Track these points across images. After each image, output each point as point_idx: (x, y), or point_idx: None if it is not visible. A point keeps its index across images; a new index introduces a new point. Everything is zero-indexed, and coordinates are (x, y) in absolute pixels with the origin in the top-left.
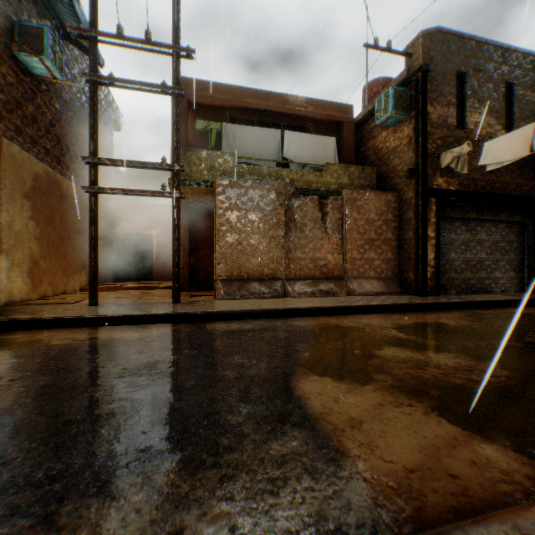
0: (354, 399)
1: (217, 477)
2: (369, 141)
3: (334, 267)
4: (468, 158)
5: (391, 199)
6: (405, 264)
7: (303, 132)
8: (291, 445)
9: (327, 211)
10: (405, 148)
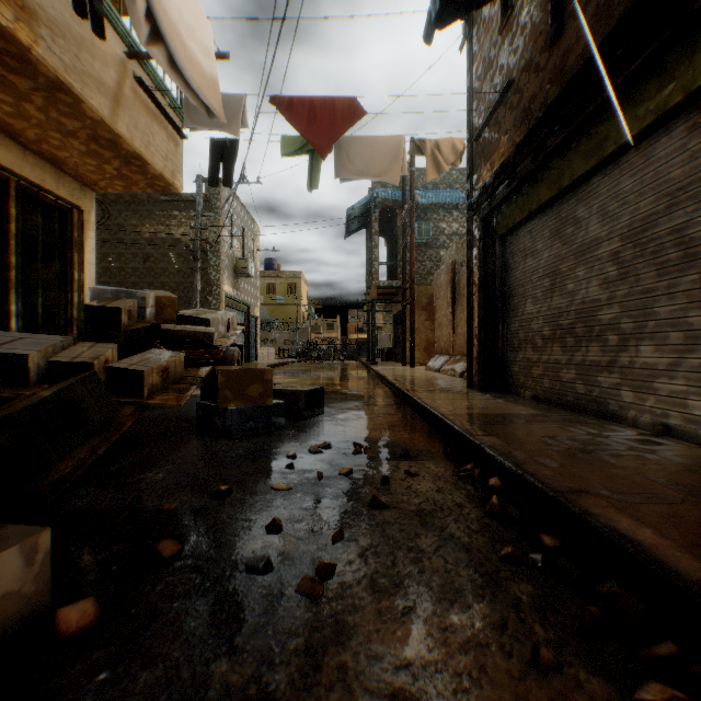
0: None
1: None
2: None
3: None
4: (491, 93)
5: None
6: None
7: None
8: None
9: None
10: None
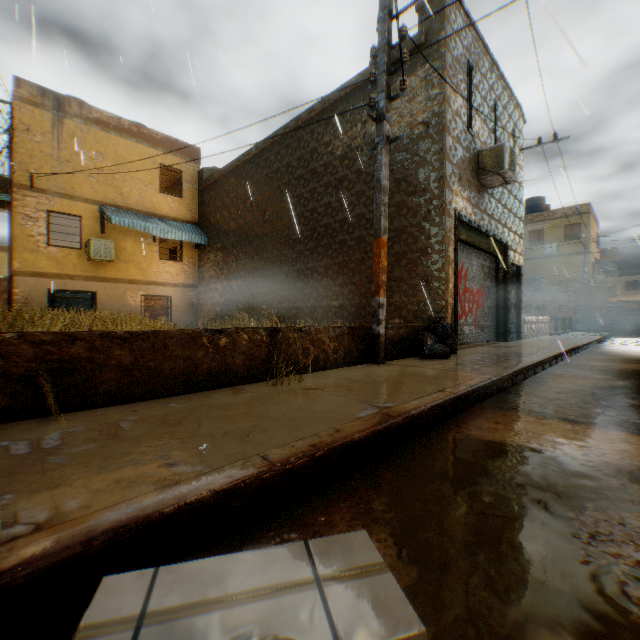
0: (623, 447)
1: (559, 404)
2: None
3: None
4: None
5: None
6: None
7: None
8: (568, 415)
9: None
10: None
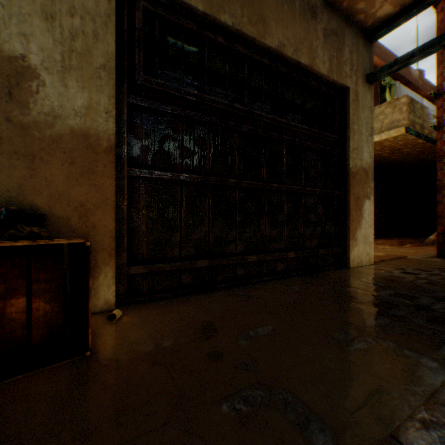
0: None
1: None
2: None
3: None
4: None
5: None
6: None
7: None
8: None
9: None
10: None
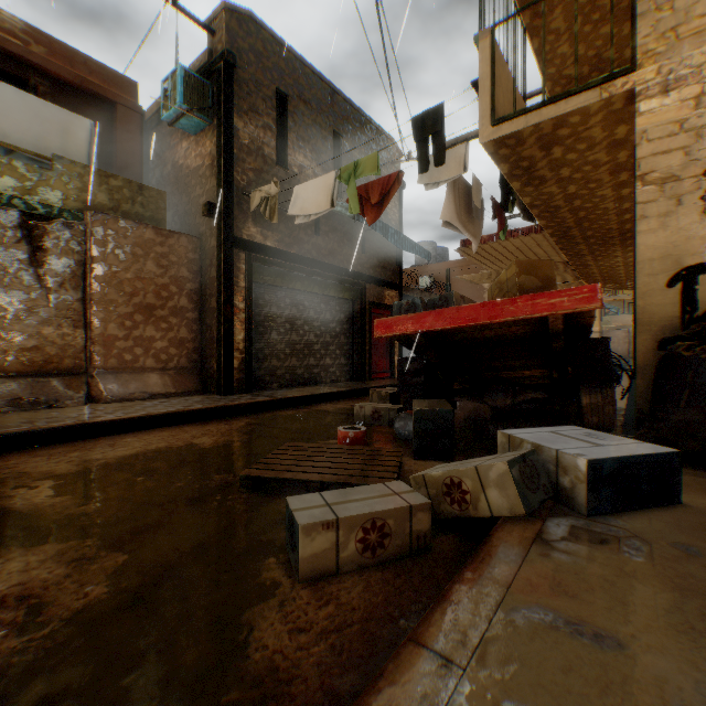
0: None
1: None
2: (167, 152)
3: (65, 353)
4: None
5: (187, 245)
6: (207, 348)
7: (25, 90)
8: None
9: (46, 243)
10: (208, 172)
